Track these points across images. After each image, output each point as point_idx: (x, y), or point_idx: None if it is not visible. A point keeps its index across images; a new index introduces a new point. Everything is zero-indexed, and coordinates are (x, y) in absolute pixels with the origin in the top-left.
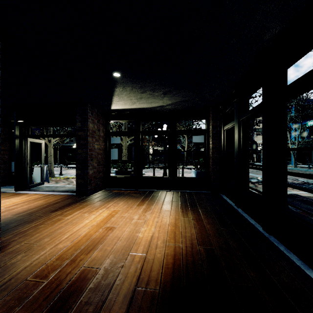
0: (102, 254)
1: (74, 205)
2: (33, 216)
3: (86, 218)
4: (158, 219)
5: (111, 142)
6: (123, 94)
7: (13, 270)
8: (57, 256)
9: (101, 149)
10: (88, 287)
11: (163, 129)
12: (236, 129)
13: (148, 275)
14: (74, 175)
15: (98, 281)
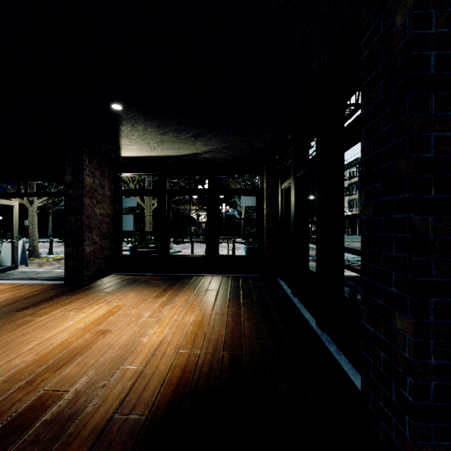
0: (78, 370)
1: (57, 300)
2: None
3: (71, 318)
4: (179, 316)
5: (123, 205)
6: (134, 135)
7: None
8: (7, 376)
9: (108, 216)
10: (41, 419)
11: (205, 186)
12: (293, 189)
13: (139, 396)
14: None
15: (59, 410)
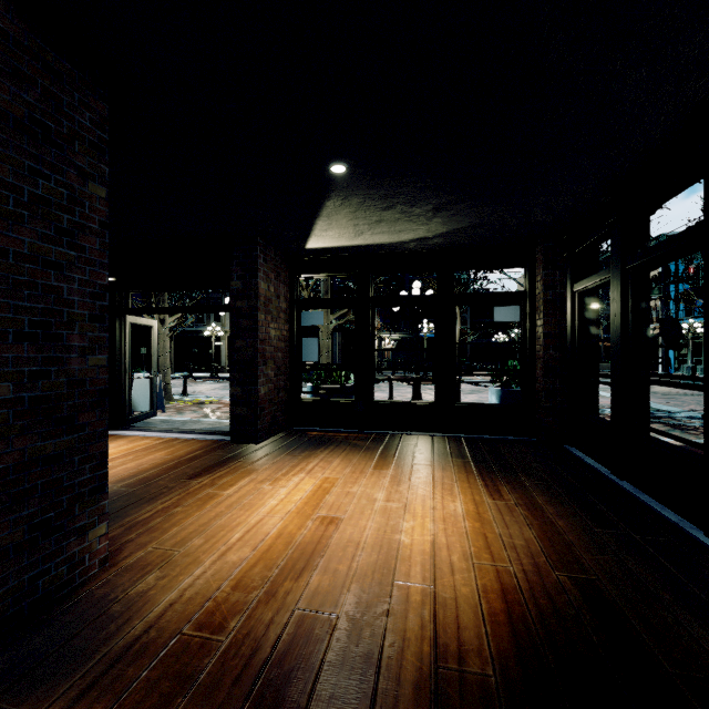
0: (331, 581)
1: (233, 464)
2: (154, 488)
3: (269, 494)
4: (435, 503)
5: (303, 323)
6: (340, 214)
7: (146, 608)
8: (233, 580)
9: (283, 340)
10: (323, 659)
11: (413, 292)
12: (616, 291)
13: (456, 637)
14: (212, 397)
15: (342, 647)
